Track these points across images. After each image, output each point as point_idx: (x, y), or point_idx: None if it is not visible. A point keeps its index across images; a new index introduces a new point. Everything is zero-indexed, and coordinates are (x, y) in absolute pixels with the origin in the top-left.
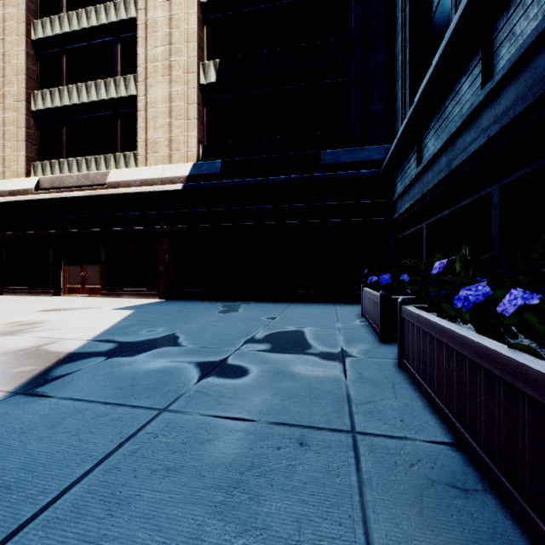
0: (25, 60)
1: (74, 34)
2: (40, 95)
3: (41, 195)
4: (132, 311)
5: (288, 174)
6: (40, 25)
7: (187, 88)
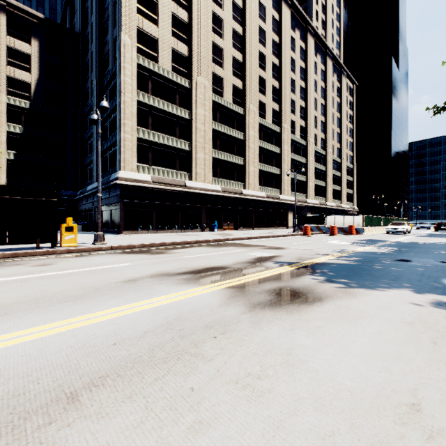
0: None
1: None
2: None
3: None
4: None
5: None
6: None
7: (2, 160)
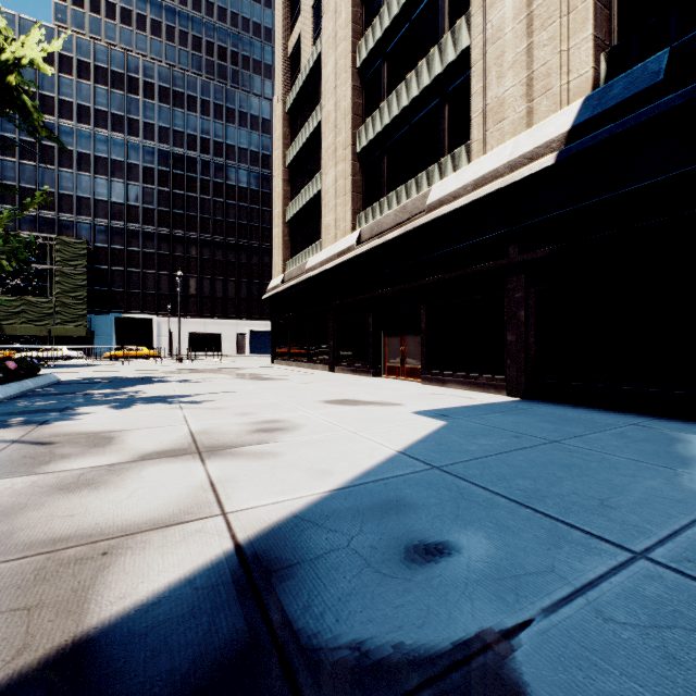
0: (351, 95)
1: (394, 24)
2: (363, 130)
3: (359, 249)
4: (440, 423)
5: None
6: (363, 45)
7: None
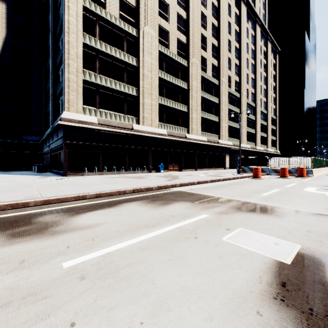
0: None
1: None
2: None
3: None
4: None
5: (13, 140)
6: None
7: None
